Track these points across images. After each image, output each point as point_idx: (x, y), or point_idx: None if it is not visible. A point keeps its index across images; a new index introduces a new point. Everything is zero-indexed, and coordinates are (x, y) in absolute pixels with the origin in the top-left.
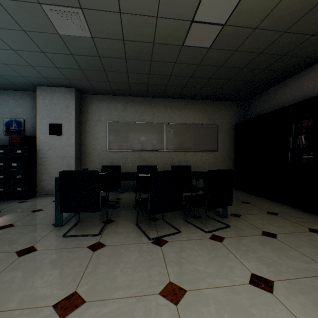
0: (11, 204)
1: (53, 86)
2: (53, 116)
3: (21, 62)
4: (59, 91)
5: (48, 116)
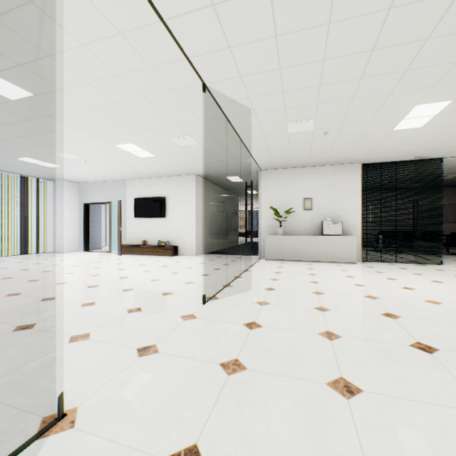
0: None
1: None
2: None
3: None
4: None
5: None
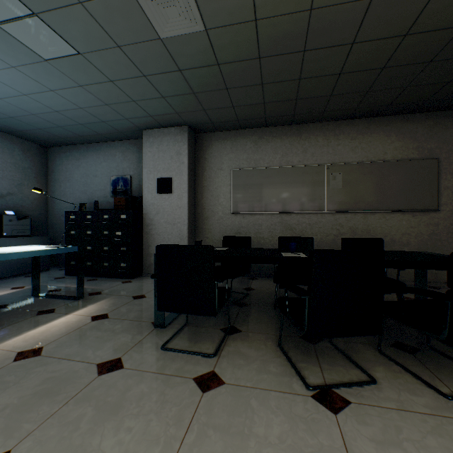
0: (114, 284)
1: (162, 127)
2: (161, 168)
3: (122, 98)
4: (168, 132)
5: (156, 168)
